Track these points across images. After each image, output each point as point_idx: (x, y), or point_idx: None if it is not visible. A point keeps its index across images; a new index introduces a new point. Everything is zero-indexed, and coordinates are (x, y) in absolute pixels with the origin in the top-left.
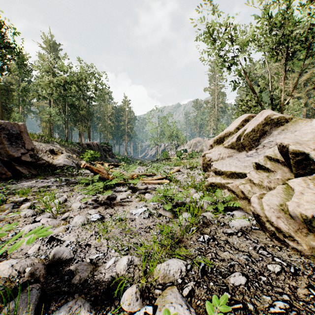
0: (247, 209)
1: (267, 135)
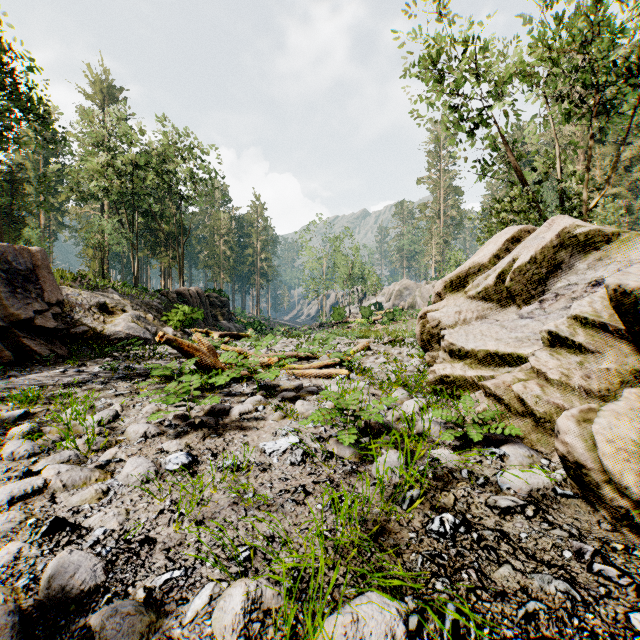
0: (534, 441)
1: (563, 270)
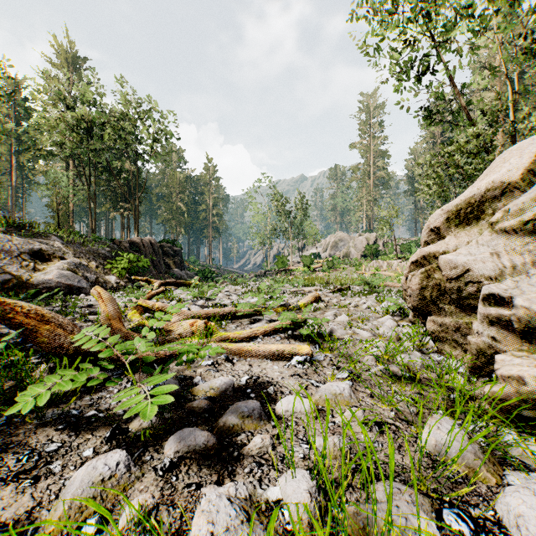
0: None
1: None
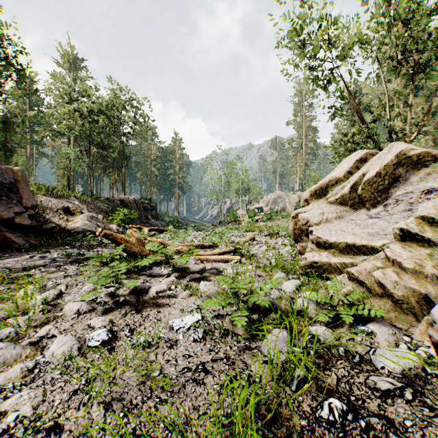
0: (393, 319)
1: (401, 182)
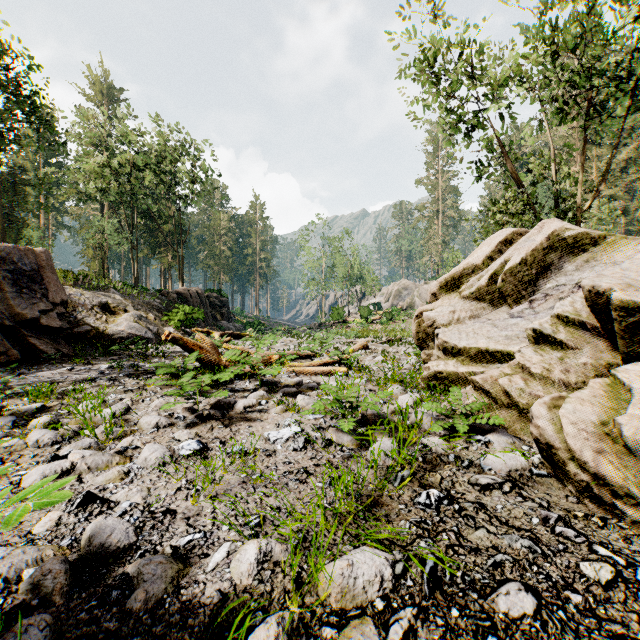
0: (518, 431)
1: (553, 271)
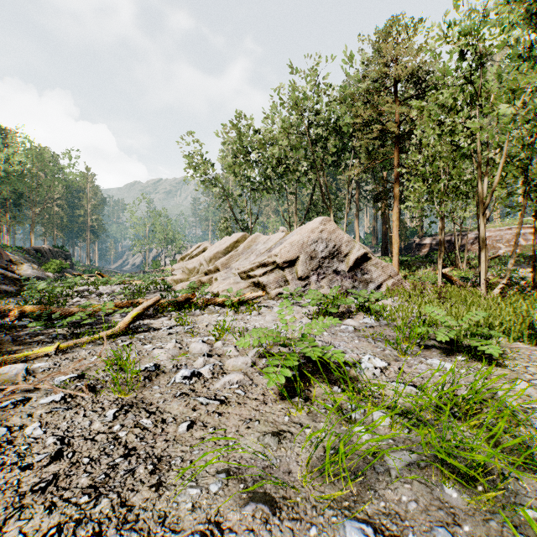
0: None
1: None
